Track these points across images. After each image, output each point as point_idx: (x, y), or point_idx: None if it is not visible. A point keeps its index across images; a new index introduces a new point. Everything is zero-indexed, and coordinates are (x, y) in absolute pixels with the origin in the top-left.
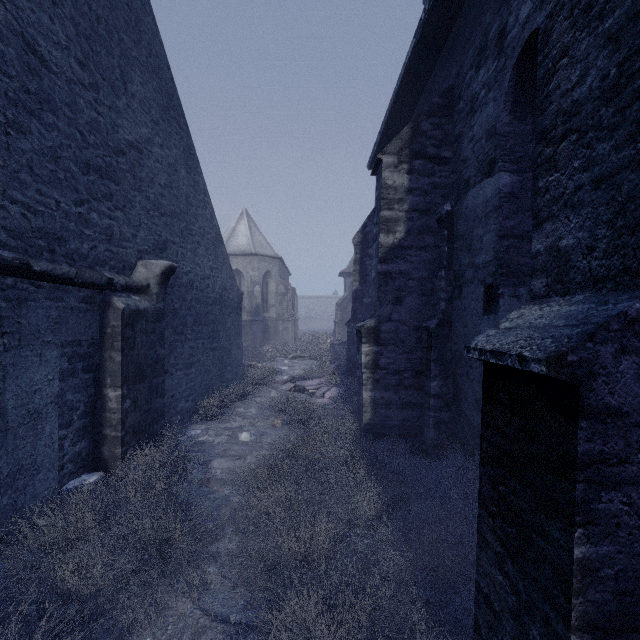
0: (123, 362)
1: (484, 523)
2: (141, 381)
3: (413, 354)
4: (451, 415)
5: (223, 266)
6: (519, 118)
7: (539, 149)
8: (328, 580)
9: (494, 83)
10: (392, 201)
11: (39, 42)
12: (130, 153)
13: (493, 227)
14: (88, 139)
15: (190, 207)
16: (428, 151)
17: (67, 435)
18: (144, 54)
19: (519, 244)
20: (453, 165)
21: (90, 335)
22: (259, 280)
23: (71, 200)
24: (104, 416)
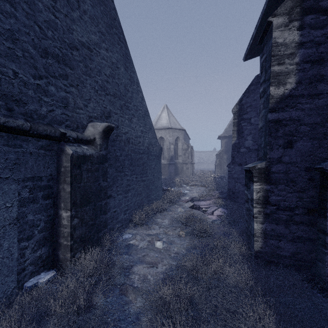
0: (71, 192)
1: None
2: (87, 204)
3: (304, 193)
4: None
5: (149, 130)
6: None
7: None
8: None
9: None
10: (282, 56)
11: None
12: (82, 50)
13: None
14: (46, 33)
15: (127, 92)
16: (321, 4)
17: (28, 245)
18: None
19: None
20: None
21: (49, 172)
22: (173, 142)
23: (29, 74)
24: (59, 229)
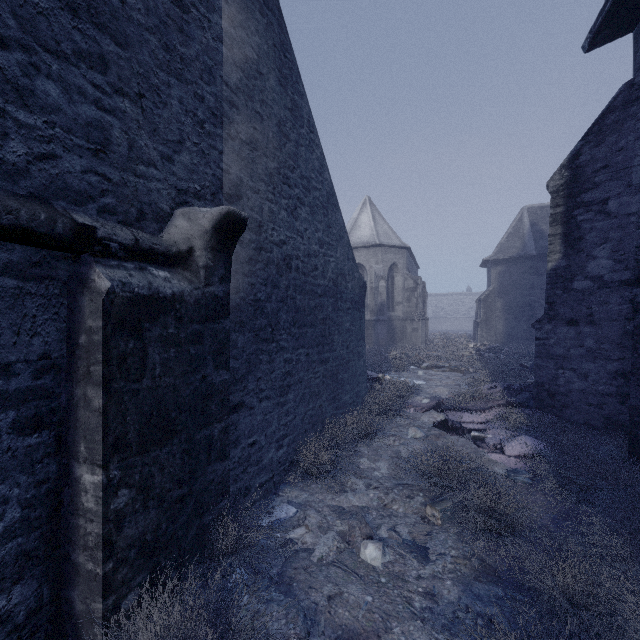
0: (108, 409)
1: None
2: (163, 442)
3: None
4: None
5: (338, 241)
6: None
7: None
8: None
9: None
10: None
11: None
12: None
13: None
14: None
15: (285, 141)
16: None
17: None
18: None
19: None
20: None
21: (37, 349)
22: (384, 274)
23: None
24: (75, 523)
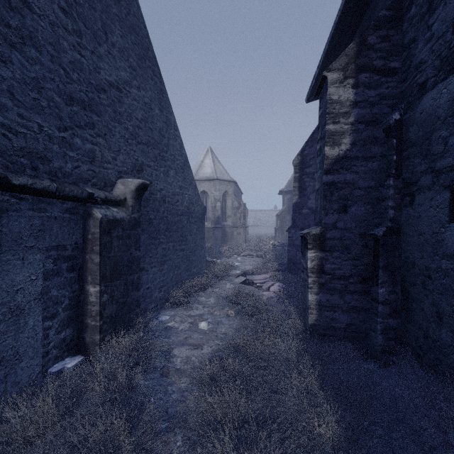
0: (101, 263)
1: None
2: (117, 278)
3: (359, 260)
4: (400, 322)
5: (190, 185)
6: None
7: None
8: None
9: None
10: (337, 115)
11: None
12: (111, 91)
13: None
14: (71, 76)
15: (163, 138)
16: (374, 64)
17: (52, 325)
18: (123, 12)
19: None
20: (402, 74)
21: (74, 240)
22: (219, 198)
23: (54, 126)
24: (86, 308)
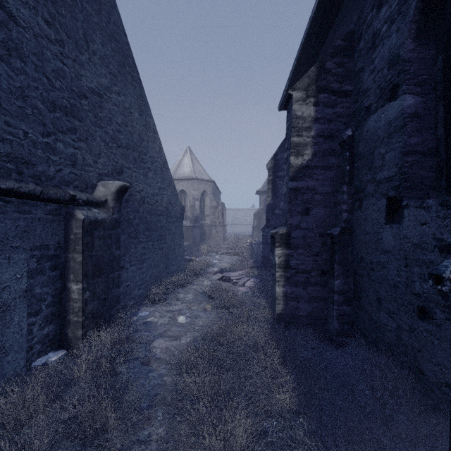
0: (83, 262)
1: None
2: (99, 276)
3: (319, 256)
4: (352, 308)
5: (169, 186)
6: (423, 44)
7: None
8: None
9: (397, 15)
10: (301, 129)
11: None
12: (92, 97)
13: (396, 145)
14: (54, 84)
15: (142, 141)
16: (332, 86)
17: (36, 321)
18: (104, 21)
19: (423, 159)
20: (354, 97)
21: (56, 240)
22: (198, 197)
23: (38, 132)
24: (68, 305)
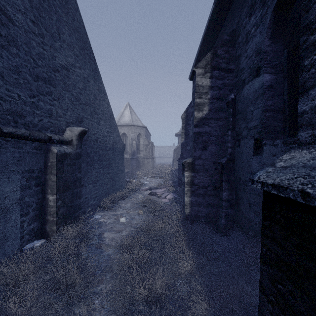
0: (57, 181)
1: (264, 306)
2: (67, 191)
3: (213, 177)
4: (234, 211)
5: (114, 130)
6: (275, 42)
7: (304, 38)
8: (161, 314)
9: (260, 23)
10: (201, 93)
11: (8, 9)
12: (62, 71)
13: (259, 105)
14: (38, 63)
15: (96, 100)
16: (221, 65)
17: (25, 220)
18: (70, 20)
19: (275, 115)
20: (235, 73)
21: (39, 166)
22: (135, 138)
23: (27, 95)
24: (47, 209)
